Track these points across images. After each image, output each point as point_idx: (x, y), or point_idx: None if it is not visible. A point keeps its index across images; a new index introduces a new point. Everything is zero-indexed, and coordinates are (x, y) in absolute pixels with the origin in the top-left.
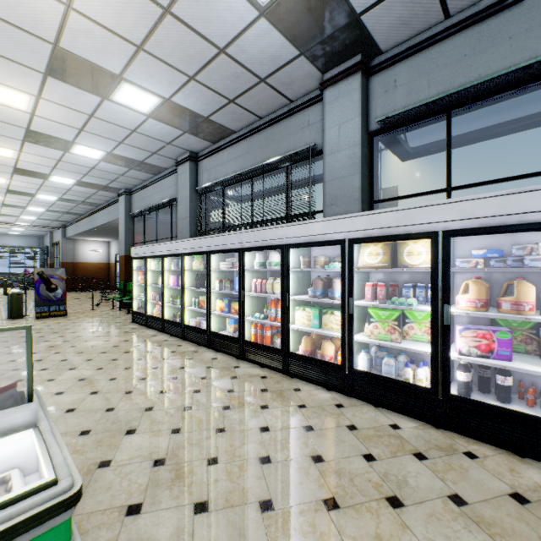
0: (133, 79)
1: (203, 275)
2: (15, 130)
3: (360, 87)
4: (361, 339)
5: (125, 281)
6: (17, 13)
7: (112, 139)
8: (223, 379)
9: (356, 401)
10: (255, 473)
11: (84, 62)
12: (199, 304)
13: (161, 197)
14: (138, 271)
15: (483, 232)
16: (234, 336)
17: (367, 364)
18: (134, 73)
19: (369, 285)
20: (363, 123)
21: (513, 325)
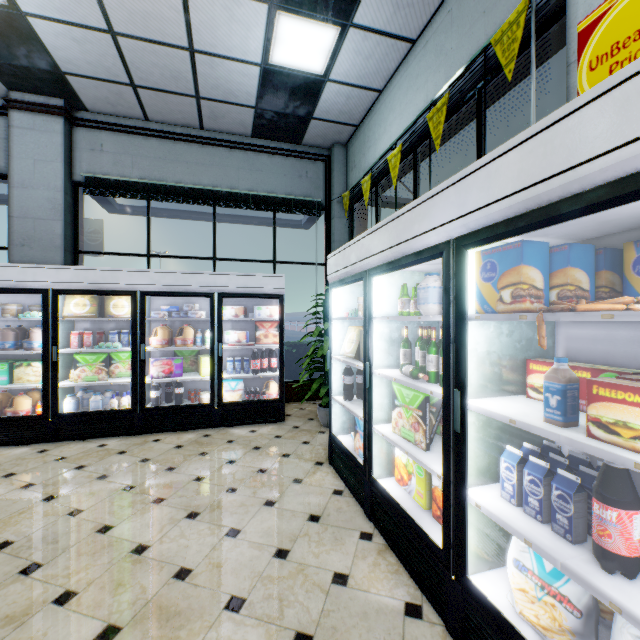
0: None
1: None
2: None
3: (63, 133)
4: (68, 384)
5: None
6: None
7: None
8: None
9: (63, 443)
10: None
11: None
12: None
13: None
14: None
15: (166, 294)
16: None
17: (74, 406)
18: None
19: (77, 333)
20: (66, 171)
21: (187, 355)
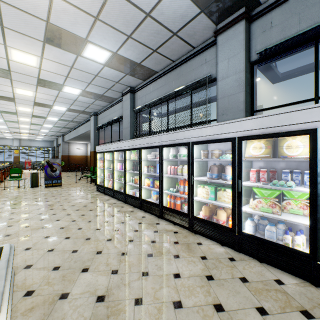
0: (93, 41)
1: (137, 163)
2: (32, 79)
3: (244, 30)
4: (248, 210)
5: (94, 166)
6: (24, 2)
7: (84, 81)
8: (148, 233)
9: (244, 256)
10: (170, 317)
11: (65, 32)
12: (134, 181)
13: (113, 116)
14: (100, 160)
15: None
16: (156, 203)
17: (252, 229)
18: (94, 37)
19: (253, 170)
20: (246, 56)
21: None
